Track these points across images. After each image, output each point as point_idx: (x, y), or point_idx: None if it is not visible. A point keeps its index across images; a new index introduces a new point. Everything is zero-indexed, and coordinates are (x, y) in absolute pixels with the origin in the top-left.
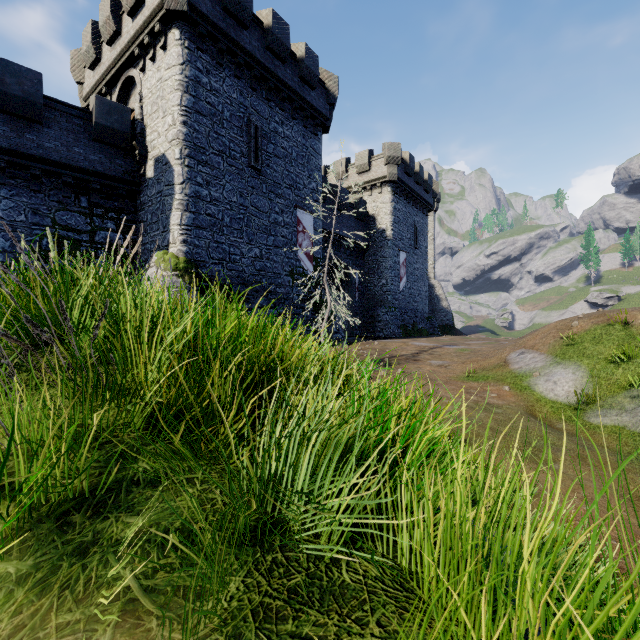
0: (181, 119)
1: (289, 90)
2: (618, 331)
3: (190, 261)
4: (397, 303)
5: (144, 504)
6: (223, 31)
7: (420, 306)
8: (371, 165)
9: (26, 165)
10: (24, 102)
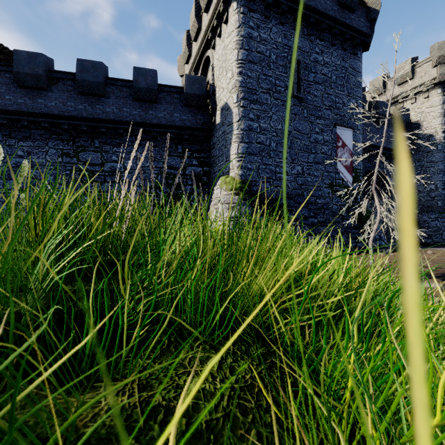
0: (237, 71)
1: (329, 20)
2: None
3: (244, 181)
4: None
5: None
6: None
7: None
8: (414, 72)
9: (149, 131)
10: (147, 91)
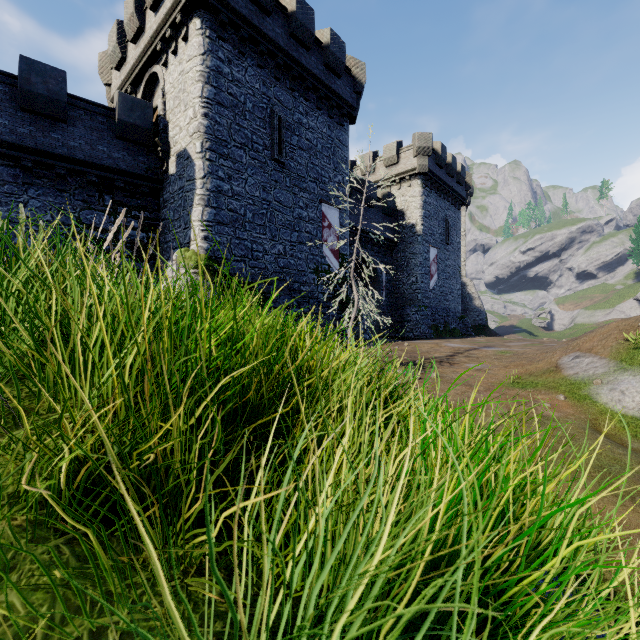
0: (202, 111)
1: (314, 79)
2: None
3: (211, 258)
4: (427, 302)
5: None
6: (245, 18)
7: (452, 305)
8: (400, 157)
9: (51, 164)
10: (49, 101)
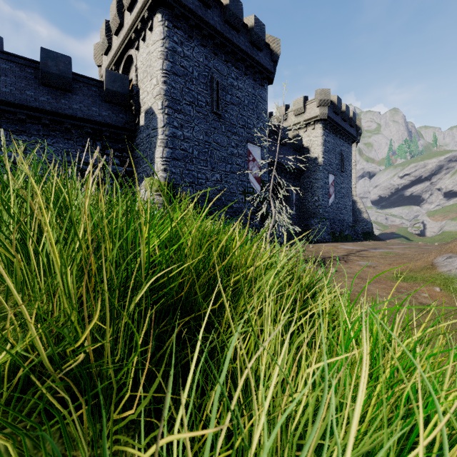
0: (162, 79)
1: (242, 53)
2: None
3: (169, 184)
4: (327, 215)
5: None
6: (192, 11)
7: (346, 217)
8: (306, 108)
9: (61, 121)
10: (60, 78)
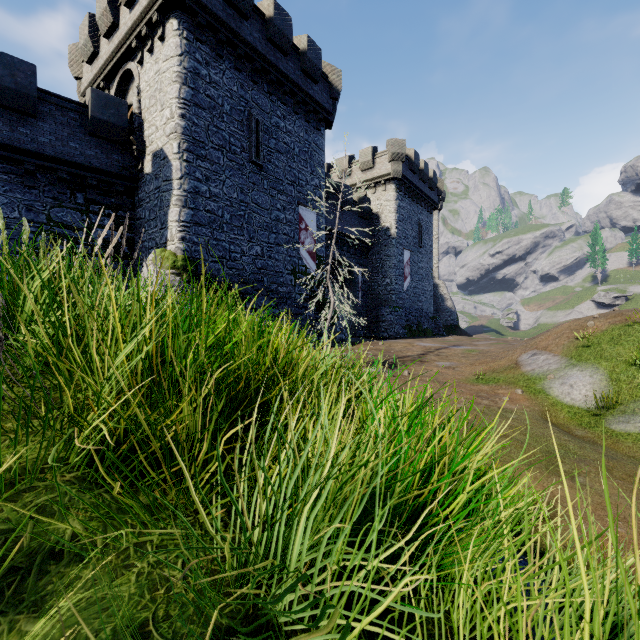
0: (179, 112)
1: (291, 84)
2: (638, 331)
3: (189, 259)
4: (401, 303)
5: (62, 594)
6: (223, 21)
7: (425, 306)
8: (375, 162)
9: (20, 160)
10: (17, 95)
